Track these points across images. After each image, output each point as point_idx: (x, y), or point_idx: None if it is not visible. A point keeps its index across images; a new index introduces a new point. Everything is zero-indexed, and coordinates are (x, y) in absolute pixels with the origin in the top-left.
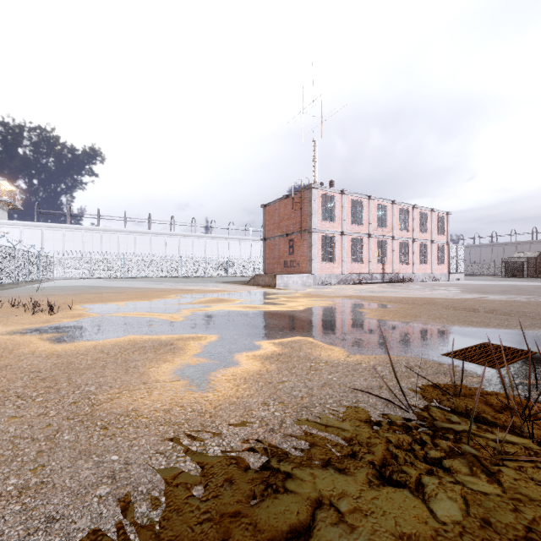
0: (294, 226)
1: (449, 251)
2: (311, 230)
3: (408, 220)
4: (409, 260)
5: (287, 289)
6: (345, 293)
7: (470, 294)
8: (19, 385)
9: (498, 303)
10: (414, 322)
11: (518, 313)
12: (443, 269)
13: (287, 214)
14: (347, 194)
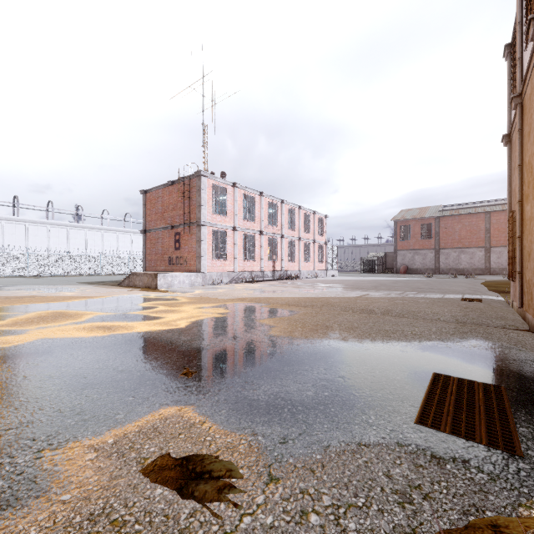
0: (181, 217)
1: (327, 250)
2: (200, 223)
3: (295, 220)
4: (296, 258)
5: (171, 291)
6: (239, 295)
7: (354, 291)
8: None
9: (384, 301)
10: (331, 339)
11: (410, 313)
12: (322, 266)
13: (173, 203)
14: (239, 188)
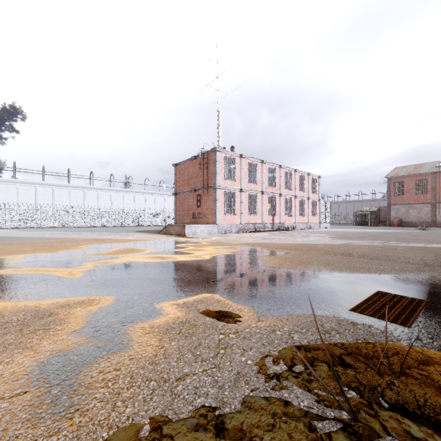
0: (201, 183)
1: (320, 206)
2: (216, 186)
3: (291, 181)
4: (292, 213)
5: (195, 237)
6: (244, 241)
7: (340, 240)
8: None
9: (364, 247)
10: (309, 269)
11: (383, 256)
12: (316, 219)
13: (195, 172)
14: (245, 158)
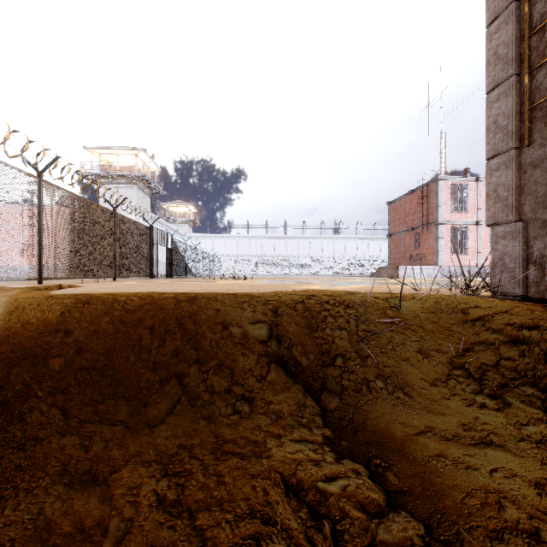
0: (420, 219)
1: None
2: (437, 222)
3: None
4: None
5: None
6: None
7: None
8: (260, 286)
9: None
10: None
11: None
12: None
13: (413, 208)
14: (484, 181)
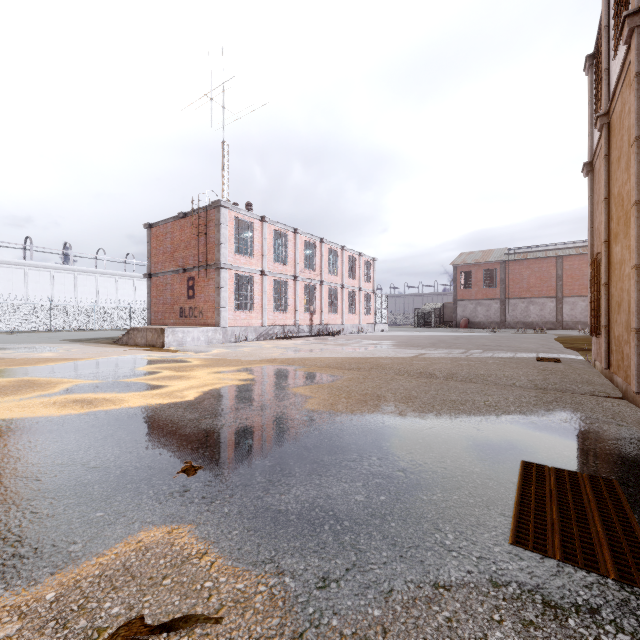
0: (195, 258)
1: (375, 300)
2: (220, 265)
3: (337, 263)
4: (338, 309)
5: (182, 350)
6: (267, 355)
7: (408, 350)
8: None
9: (445, 361)
10: (385, 414)
11: (478, 377)
12: (370, 319)
13: (185, 240)
14: (268, 223)
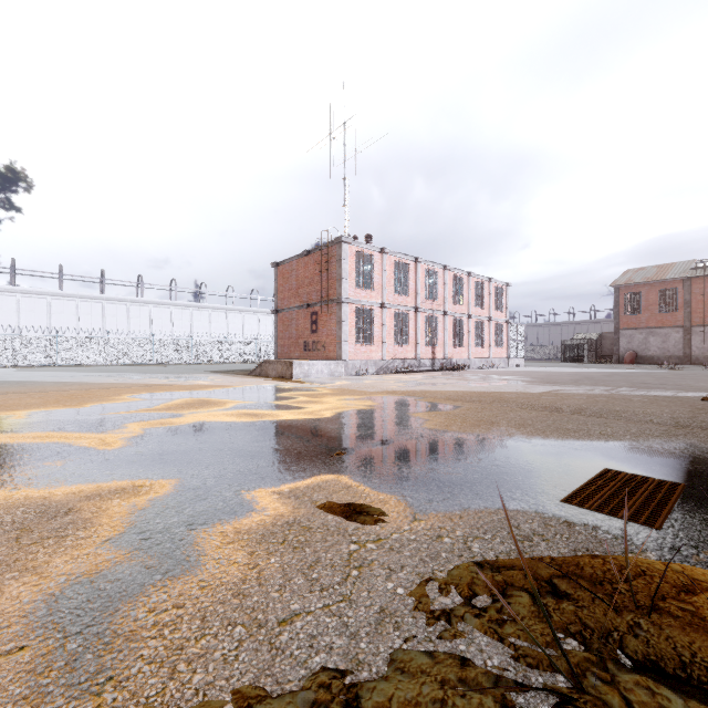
0: (318, 293)
1: (508, 331)
2: (341, 300)
3: (463, 291)
4: (464, 342)
5: (309, 382)
6: (388, 387)
7: (541, 386)
8: None
9: (580, 398)
10: (494, 434)
11: (611, 412)
12: (502, 353)
13: (309, 277)
14: (388, 254)
